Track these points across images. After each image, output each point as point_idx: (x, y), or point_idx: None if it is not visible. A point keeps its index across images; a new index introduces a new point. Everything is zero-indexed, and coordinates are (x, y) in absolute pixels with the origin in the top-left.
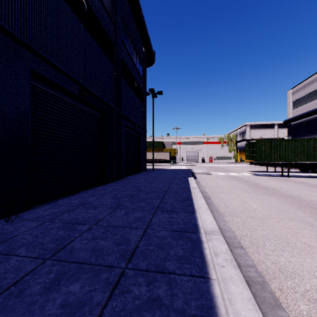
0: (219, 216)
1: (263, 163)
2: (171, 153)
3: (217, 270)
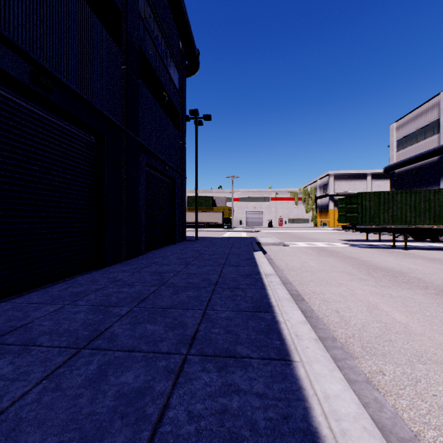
0: (346, 359)
1: (367, 227)
2: (224, 214)
3: None
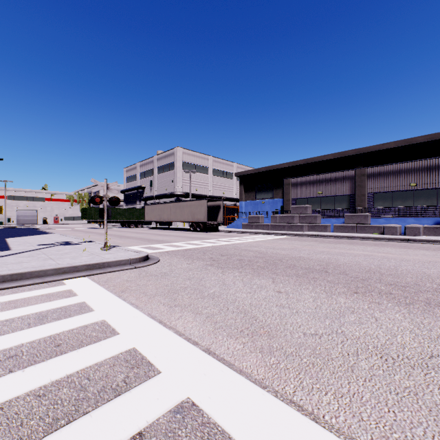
0: None
1: (91, 221)
2: None
3: (52, 233)
